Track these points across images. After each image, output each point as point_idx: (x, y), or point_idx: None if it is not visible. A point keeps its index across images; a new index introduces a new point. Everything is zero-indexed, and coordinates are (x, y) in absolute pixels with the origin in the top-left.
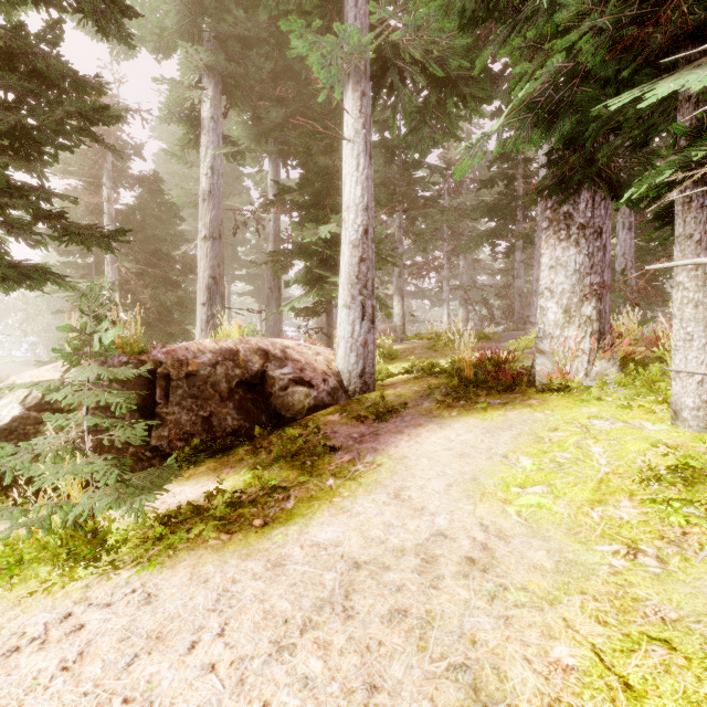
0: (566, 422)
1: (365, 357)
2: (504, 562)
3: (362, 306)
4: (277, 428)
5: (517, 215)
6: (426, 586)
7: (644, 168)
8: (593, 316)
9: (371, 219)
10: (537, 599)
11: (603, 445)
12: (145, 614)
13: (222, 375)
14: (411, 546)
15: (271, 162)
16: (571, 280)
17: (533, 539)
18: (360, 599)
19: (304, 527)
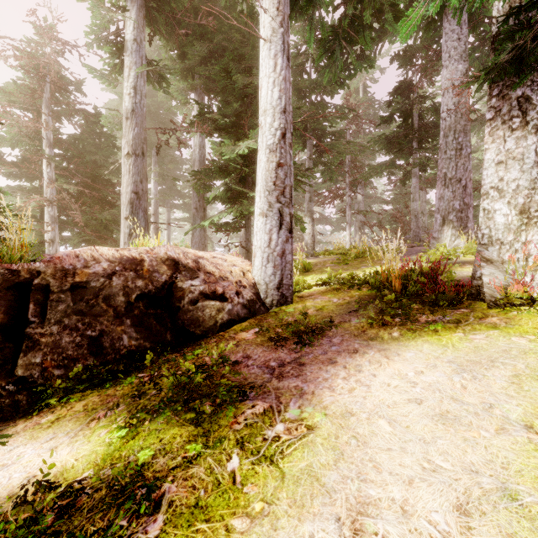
0: None
1: (282, 268)
2: None
3: (280, 214)
4: (184, 347)
5: (413, 146)
6: None
7: None
8: None
9: (289, 123)
10: None
11: None
12: None
13: (119, 287)
14: None
15: (196, 96)
16: (530, 174)
17: None
18: None
19: None
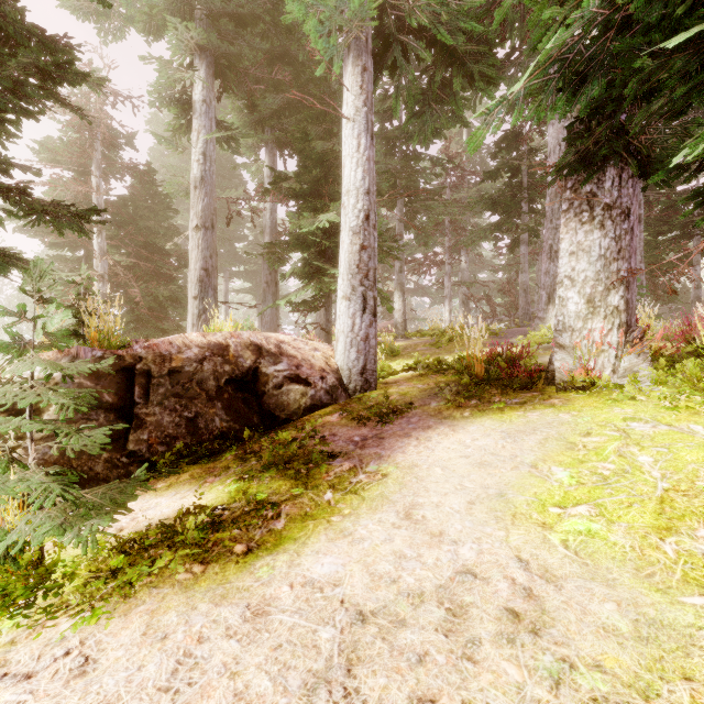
0: (599, 425)
1: (366, 353)
2: (560, 620)
3: (363, 298)
4: (271, 429)
5: (522, 208)
6: (458, 655)
7: (680, 140)
8: (621, 306)
9: (373, 204)
10: (622, 687)
11: (651, 454)
12: (73, 695)
13: (210, 371)
14: (431, 588)
15: (267, 152)
16: (595, 266)
17: (592, 584)
18: (368, 676)
19: (295, 557)
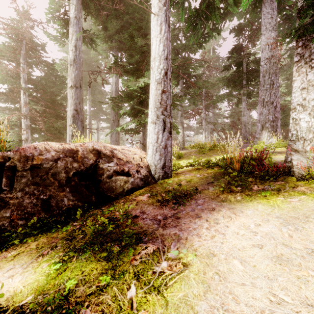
0: None
1: (165, 155)
2: None
3: (164, 122)
4: (103, 205)
5: (243, 83)
6: None
7: None
8: None
9: (169, 66)
10: None
11: None
12: None
13: (62, 167)
14: None
15: (113, 53)
16: None
17: None
18: None
19: None
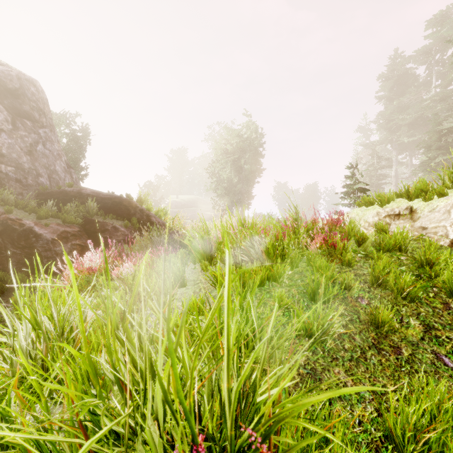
0: None
1: None
2: None
3: None
4: None
5: None
6: None
7: None
8: None
9: None
10: None
11: None
12: None
13: None
14: None
15: (409, 157)
16: None
17: None
18: None
19: None
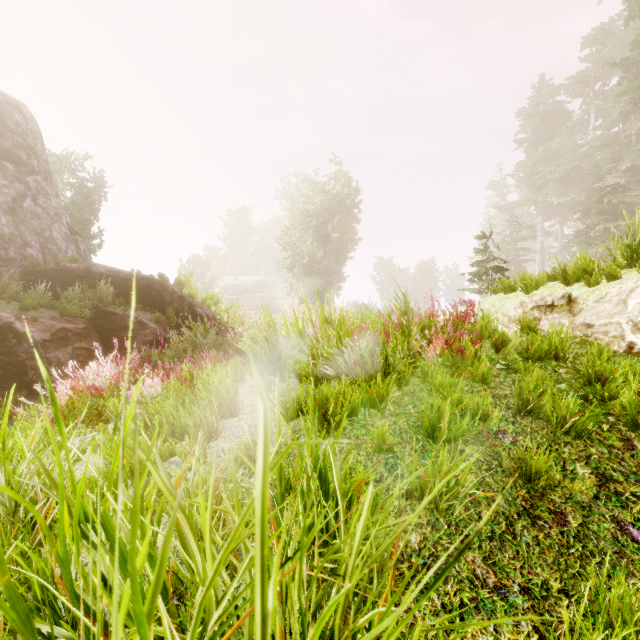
0: None
1: None
2: None
3: None
4: None
5: None
6: None
7: None
8: None
9: None
10: None
11: None
12: None
13: None
14: None
15: (559, 225)
16: None
17: None
18: None
19: None
